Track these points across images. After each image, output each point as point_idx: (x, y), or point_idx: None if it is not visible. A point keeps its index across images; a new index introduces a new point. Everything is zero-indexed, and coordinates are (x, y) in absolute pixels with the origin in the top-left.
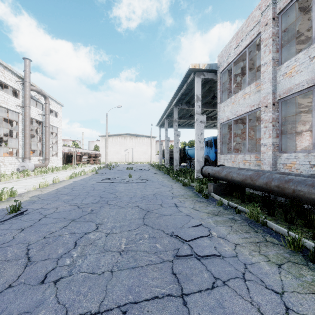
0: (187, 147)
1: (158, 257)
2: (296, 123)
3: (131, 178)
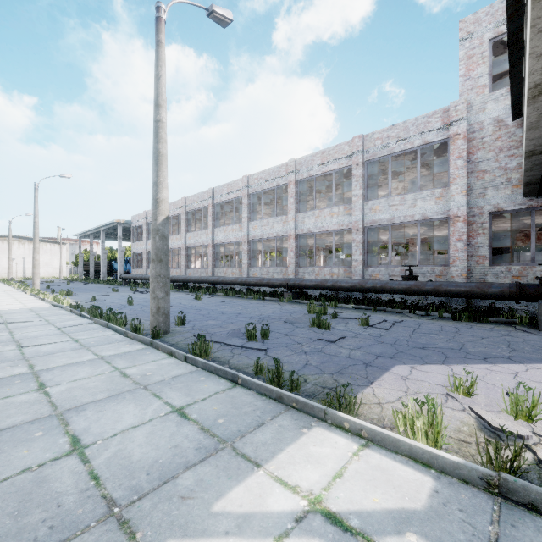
0: (114, 262)
1: (106, 288)
2: (175, 254)
3: (70, 285)
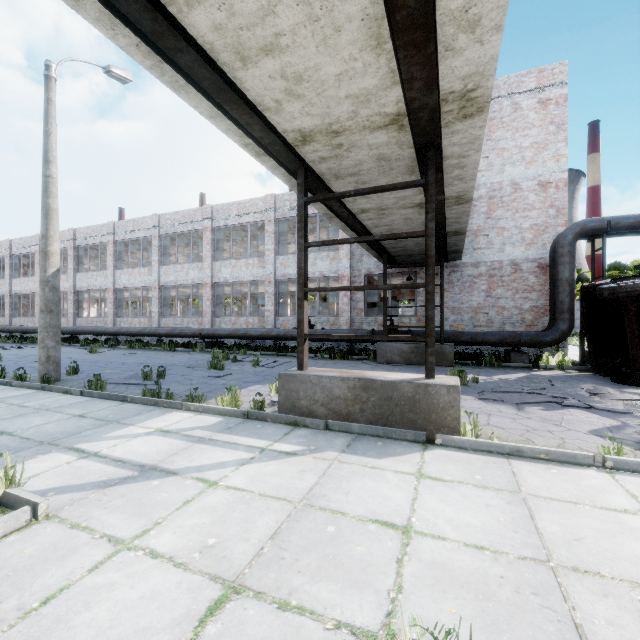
0: None
1: None
2: None
3: None
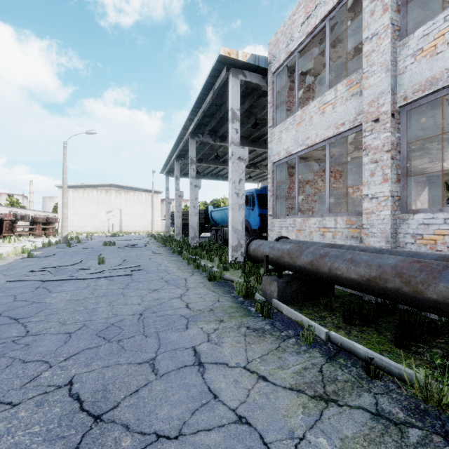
0: (211, 208)
1: None
2: None
3: (103, 265)
